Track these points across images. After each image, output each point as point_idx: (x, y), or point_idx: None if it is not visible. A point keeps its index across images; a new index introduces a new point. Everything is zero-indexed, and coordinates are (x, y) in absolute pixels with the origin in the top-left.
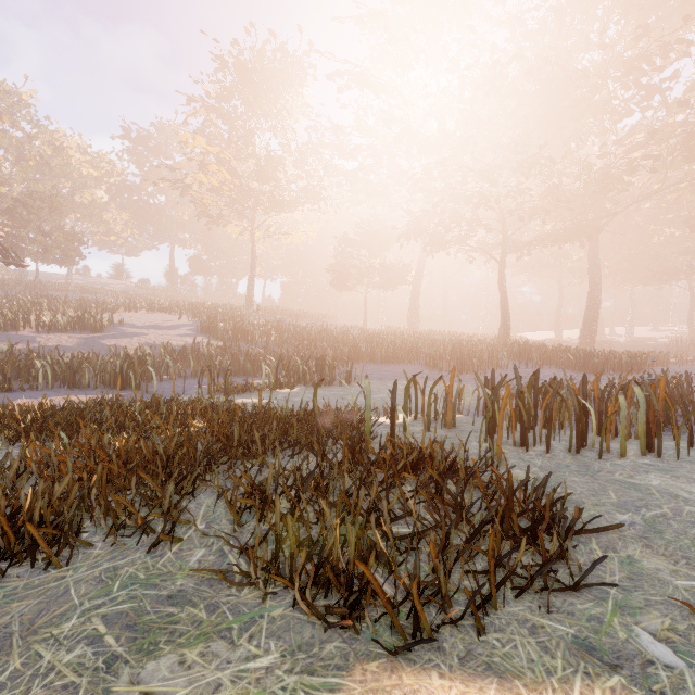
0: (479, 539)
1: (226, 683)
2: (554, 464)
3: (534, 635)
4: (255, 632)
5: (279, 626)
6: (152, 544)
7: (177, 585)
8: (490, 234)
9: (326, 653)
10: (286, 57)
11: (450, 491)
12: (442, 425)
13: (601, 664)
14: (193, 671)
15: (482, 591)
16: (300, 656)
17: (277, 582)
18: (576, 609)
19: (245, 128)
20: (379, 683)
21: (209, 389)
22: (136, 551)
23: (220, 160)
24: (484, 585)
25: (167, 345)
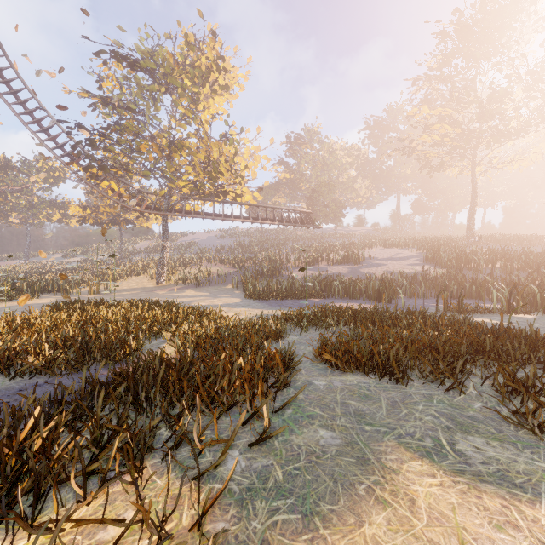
0: None
1: (520, 462)
2: None
3: None
4: (535, 452)
5: None
6: (447, 390)
7: (470, 413)
8: None
9: None
10: None
11: None
12: None
13: None
14: (496, 449)
15: None
16: None
17: None
18: None
19: (466, 79)
20: None
21: (443, 307)
22: (437, 390)
23: (441, 117)
24: None
25: (402, 273)
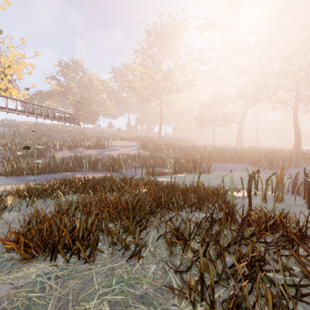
0: None
1: None
2: None
3: None
4: None
5: None
6: (129, 257)
7: (144, 289)
8: (286, 93)
9: None
10: (175, 24)
11: (309, 252)
12: (272, 199)
13: None
14: None
15: None
16: None
17: (201, 302)
18: None
19: (158, 59)
20: None
21: (145, 173)
22: (122, 259)
23: (148, 75)
24: None
25: (128, 154)
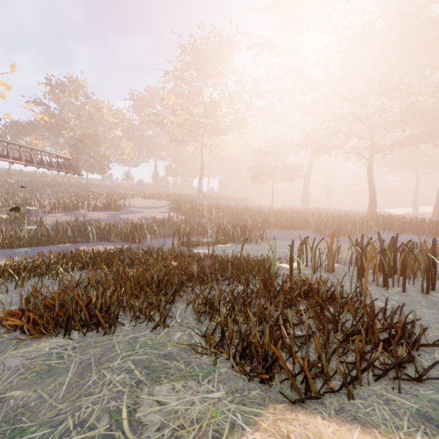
0: (350, 342)
1: (197, 402)
2: (408, 300)
3: (388, 405)
4: (211, 379)
5: (224, 377)
6: (154, 327)
7: (168, 350)
8: (361, 140)
9: (252, 395)
10: (222, 39)
11: (330, 311)
12: (325, 270)
13: (436, 429)
14: (179, 394)
15: (351, 374)
16: (237, 395)
17: (222, 354)
18: (419, 393)
19: (198, 86)
20: (284, 416)
21: (178, 244)
22: (145, 329)
23: (183, 107)
24: (352, 368)
25: (154, 218)
